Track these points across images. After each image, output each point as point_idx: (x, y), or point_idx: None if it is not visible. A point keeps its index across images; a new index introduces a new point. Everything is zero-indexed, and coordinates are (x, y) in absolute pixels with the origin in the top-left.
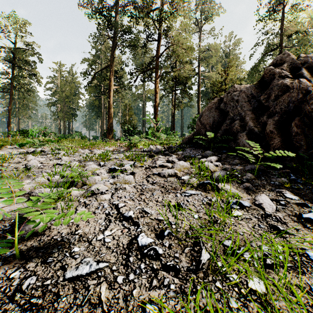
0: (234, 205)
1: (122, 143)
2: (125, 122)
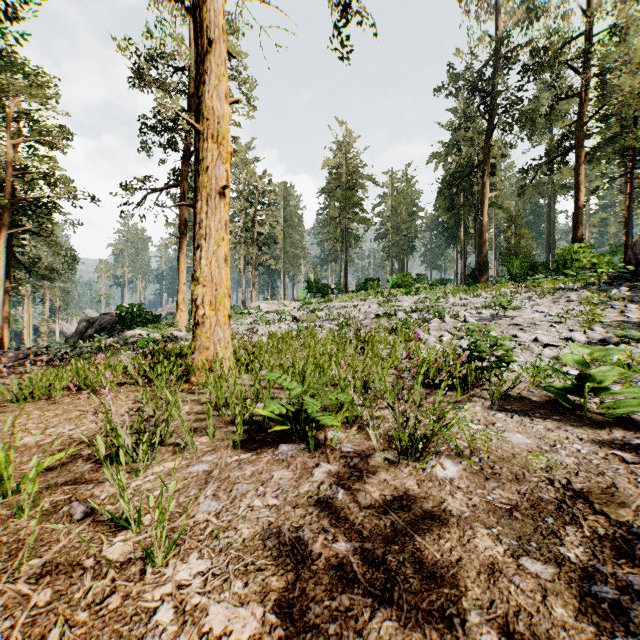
0: (608, 307)
1: (516, 285)
2: (509, 248)
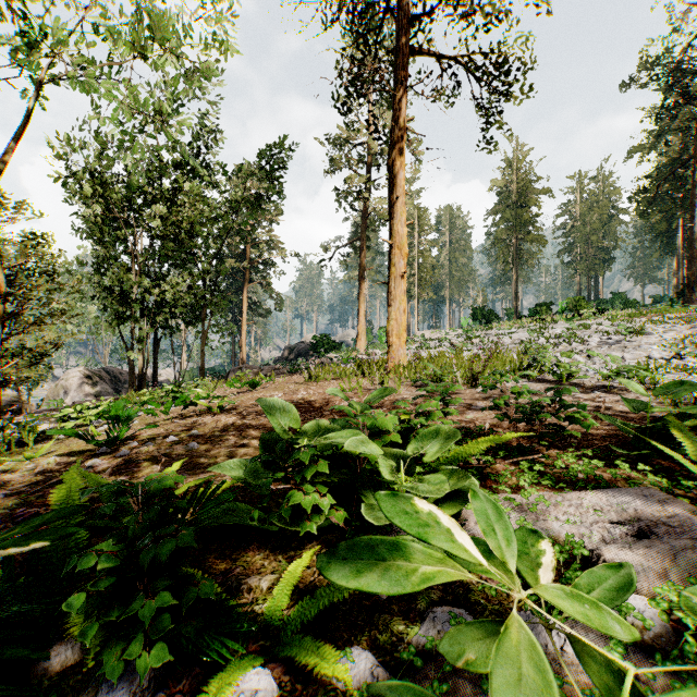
0: None
1: None
2: None
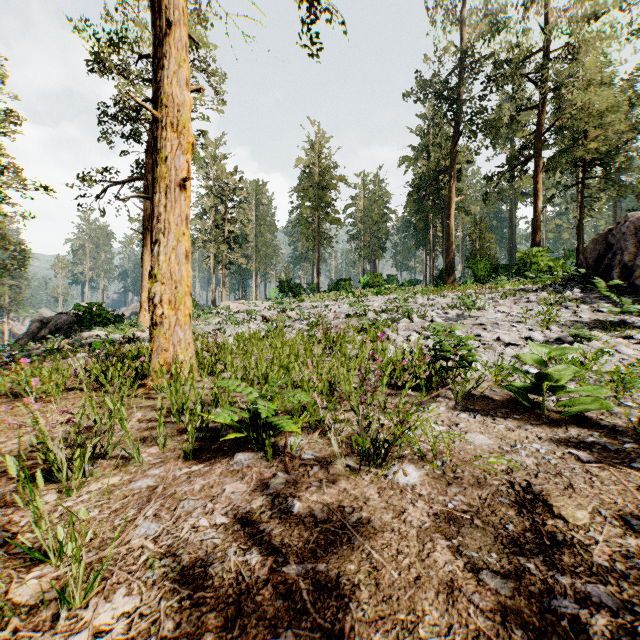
0: (563, 308)
1: (480, 286)
2: (475, 251)
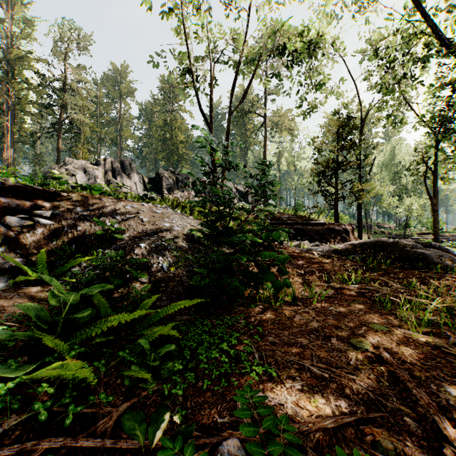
0: None
1: None
2: (36, 171)
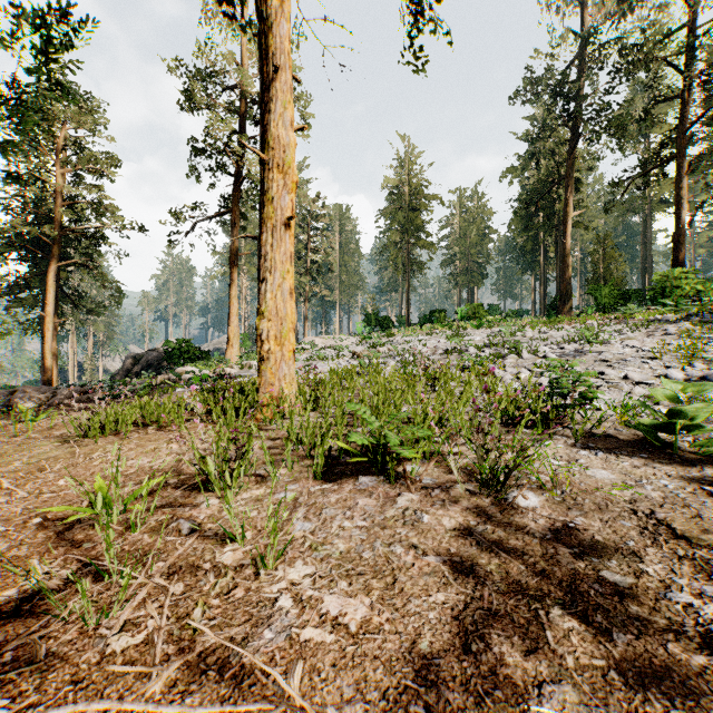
0: (711, 341)
1: (604, 316)
2: (597, 274)
